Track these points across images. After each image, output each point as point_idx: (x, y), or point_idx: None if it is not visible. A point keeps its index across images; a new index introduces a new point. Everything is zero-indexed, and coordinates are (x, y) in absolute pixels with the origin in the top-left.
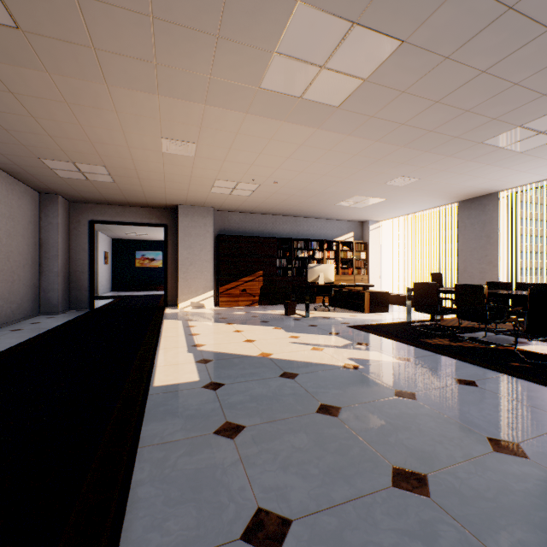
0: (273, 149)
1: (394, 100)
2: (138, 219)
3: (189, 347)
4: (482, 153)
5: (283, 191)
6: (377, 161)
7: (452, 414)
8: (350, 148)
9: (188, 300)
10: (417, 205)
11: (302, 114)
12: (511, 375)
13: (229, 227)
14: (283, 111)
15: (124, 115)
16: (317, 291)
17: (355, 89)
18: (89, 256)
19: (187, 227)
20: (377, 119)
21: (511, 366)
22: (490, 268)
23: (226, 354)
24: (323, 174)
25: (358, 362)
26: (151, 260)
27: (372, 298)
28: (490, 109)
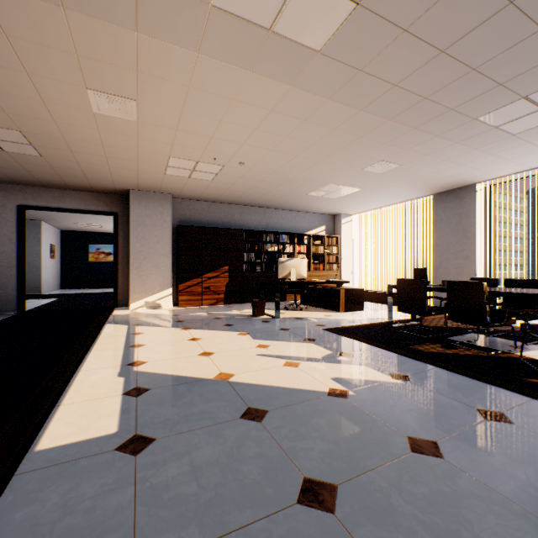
0: (237, 115)
1: (391, 44)
2: (81, 205)
3: (123, 367)
4: (473, 133)
5: (250, 176)
6: (358, 140)
7: (509, 489)
8: (330, 118)
9: (141, 299)
10: (392, 197)
11: (272, 61)
12: None
13: (191, 217)
14: (247, 53)
15: (20, 43)
16: (288, 287)
17: (344, 19)
18: (17, 248)
19: (140, 216)
20: (366, 75)
21: (532, 384)
22: (467, 263)
23: (171, 377)
24: (296, 155)
25: (346, 385)
26: (107, 254)
27: (347, 296)
28: (500, 69)
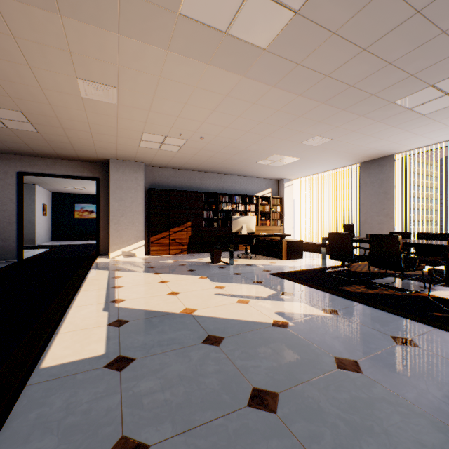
0: (199, 99)
1: (323, 44)
2: (69, 172)
3: (106, 303)
4: (391, 114)
5: (209, 148)
6: (297, 119)
7: (412, 395)
8: (274, 102)
9: (119, 249)
10: (326, 165)
11: (227, 56)
12: (443, 329)
13: (160, 182)
14: (207, 50)
15: (25, 43)
16: (240, 240)
17: (285, 25)
18: (17, 207)
19: (118, 181)
20: (303, 67)
21: (436, 316)
22: (387, 220)
23: (146, 311)
24: (247, 131)
25: (287, 318)
26: (90, 212)
27: (289, 246)
28: (411, 63)
